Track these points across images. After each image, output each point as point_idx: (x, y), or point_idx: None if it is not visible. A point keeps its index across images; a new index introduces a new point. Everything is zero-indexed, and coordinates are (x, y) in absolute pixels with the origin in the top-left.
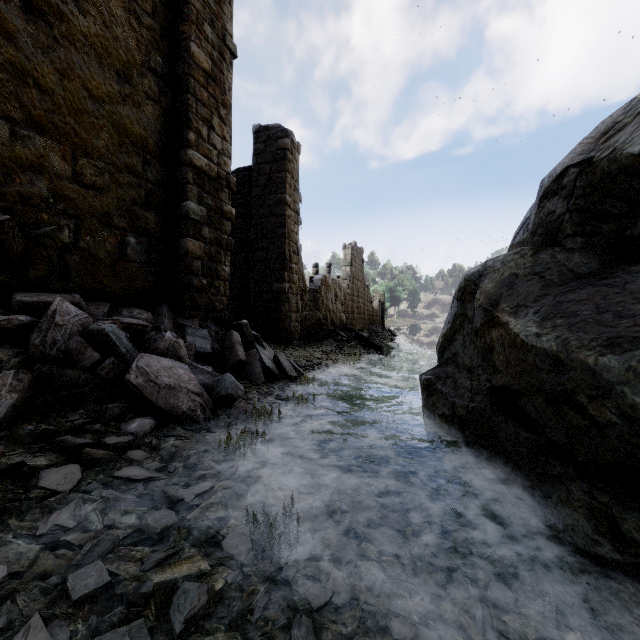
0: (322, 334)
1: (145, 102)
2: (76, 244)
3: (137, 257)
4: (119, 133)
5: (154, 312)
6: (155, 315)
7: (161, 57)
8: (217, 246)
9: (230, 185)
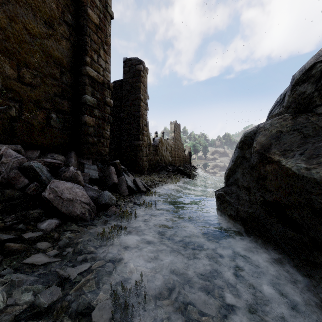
0: (159, 168)
1: (61, 39)
2: (20, 117)
3: (57, 125)
4: (46, 55)
5: (66, 156)
6: (67, 157)
7: (71, 15)
8: (102, 120)
9: (110, 87)
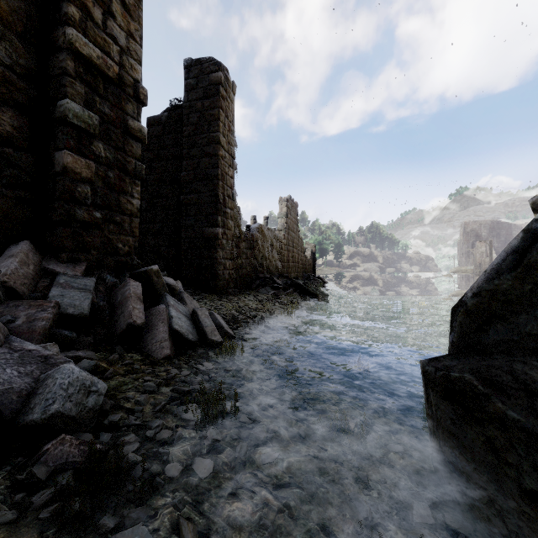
0: (259, 282)
1: None
2: None
3: None
4: None
5: (3, 253)
6: (2, 257)
7: None
8: (119, 170)
9: (139, 96)
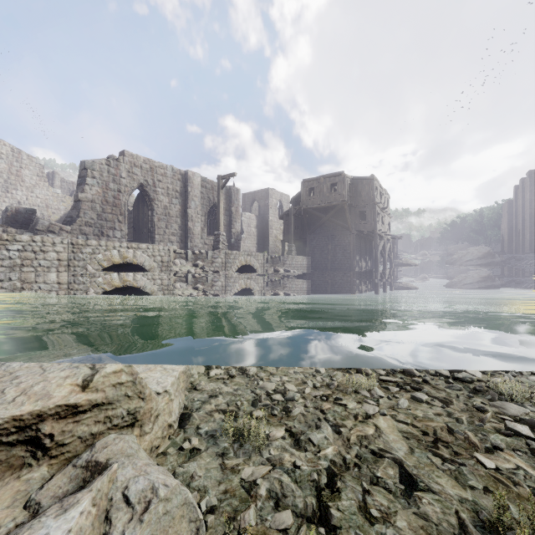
0: None
1: None
2: None
3: None
4: None
5: None
6: None
7: None
8: None
9: None
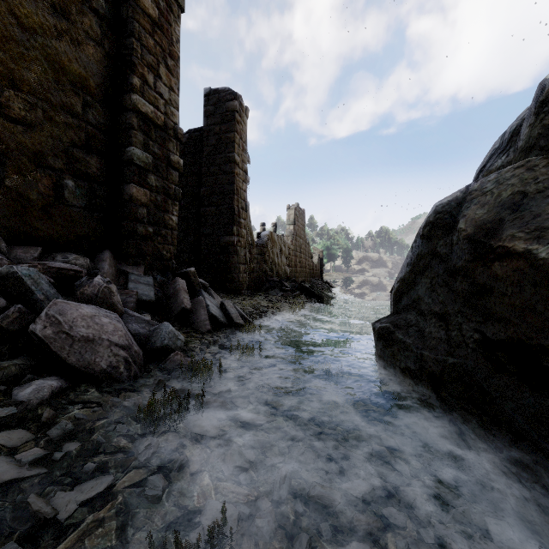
0: (268, 285)
1: (85, 41)
2: (1, 182)
3: (76, 201)
4: (54, 69)
5: (95, 258)
6: (95, 261)
7: None
8: (164, 195)
9: (178, 136)
